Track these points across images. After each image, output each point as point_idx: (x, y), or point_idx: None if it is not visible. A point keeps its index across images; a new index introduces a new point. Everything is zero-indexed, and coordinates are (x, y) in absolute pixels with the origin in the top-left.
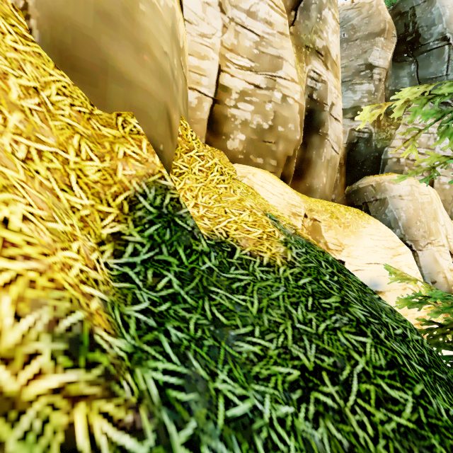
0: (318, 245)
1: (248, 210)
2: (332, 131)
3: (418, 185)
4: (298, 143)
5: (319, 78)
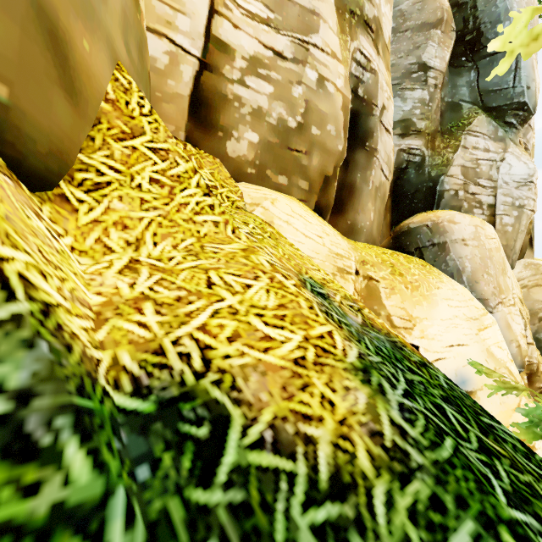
0: (406, 343)
1: (264, 276)
2: (382, 146)
3: (484, 226)
4: (340, 156)
5: (368, 64)
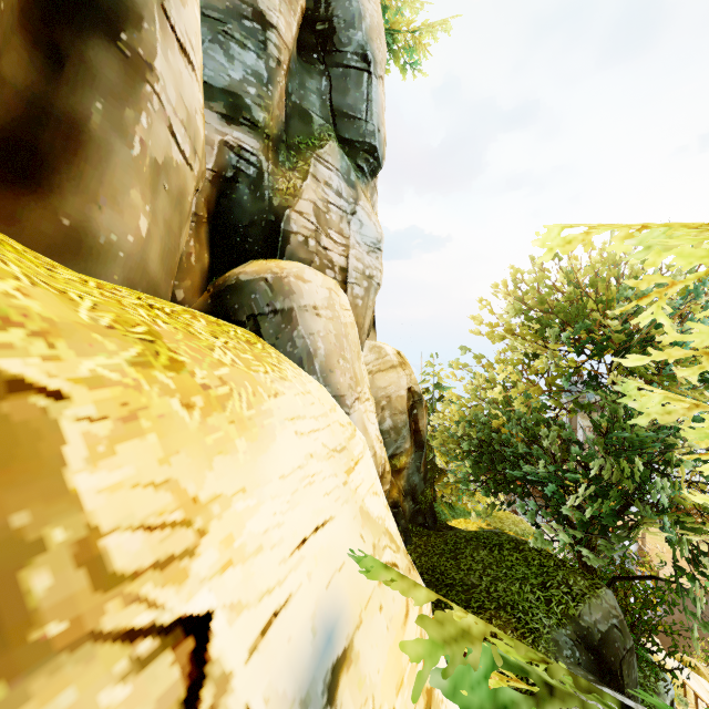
0: None
1: None
2: (170, 74)
3: (339, 292)
4: None
5: None
